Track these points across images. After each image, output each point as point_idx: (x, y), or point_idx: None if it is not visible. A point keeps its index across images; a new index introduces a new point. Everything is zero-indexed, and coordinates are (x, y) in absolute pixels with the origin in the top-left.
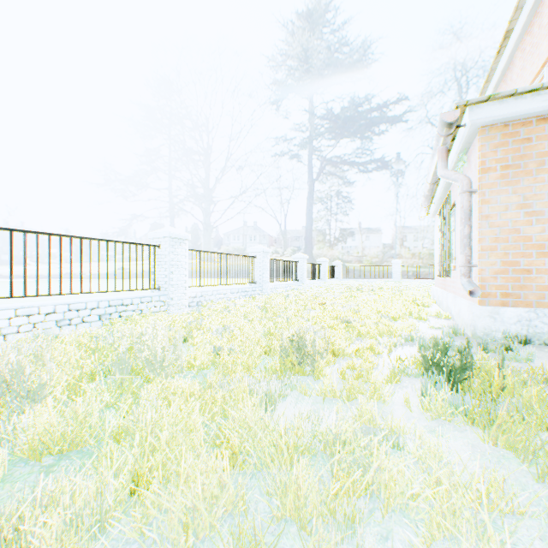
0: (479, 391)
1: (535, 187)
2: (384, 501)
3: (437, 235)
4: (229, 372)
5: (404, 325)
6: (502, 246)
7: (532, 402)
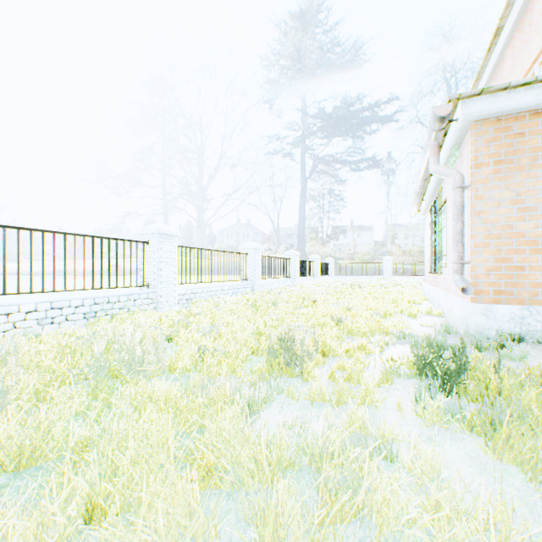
0: (475, 394)
1: (528, 182)
2: (376, 527)
3: (427, 232)
4: (213, 373)
5: (396, 323)
6: (494, 242)
7: (532, 407)
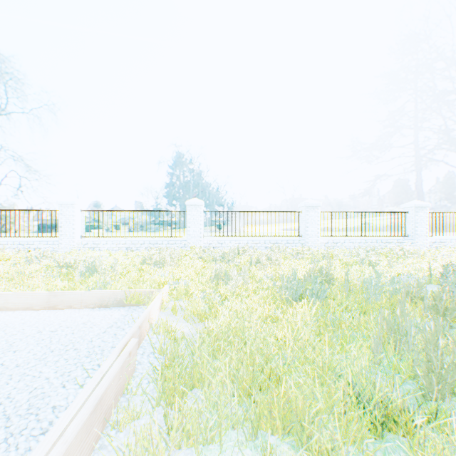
0: None
1: None
2: None
3: None
4: None
5: None
6: None
7: None
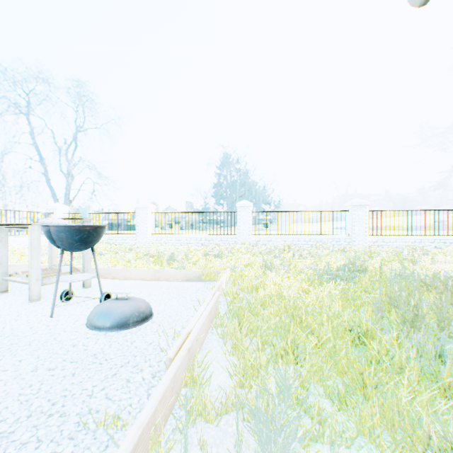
0: None
1: None
2: None
3: None
4: None
5: None
6: None
7: None
